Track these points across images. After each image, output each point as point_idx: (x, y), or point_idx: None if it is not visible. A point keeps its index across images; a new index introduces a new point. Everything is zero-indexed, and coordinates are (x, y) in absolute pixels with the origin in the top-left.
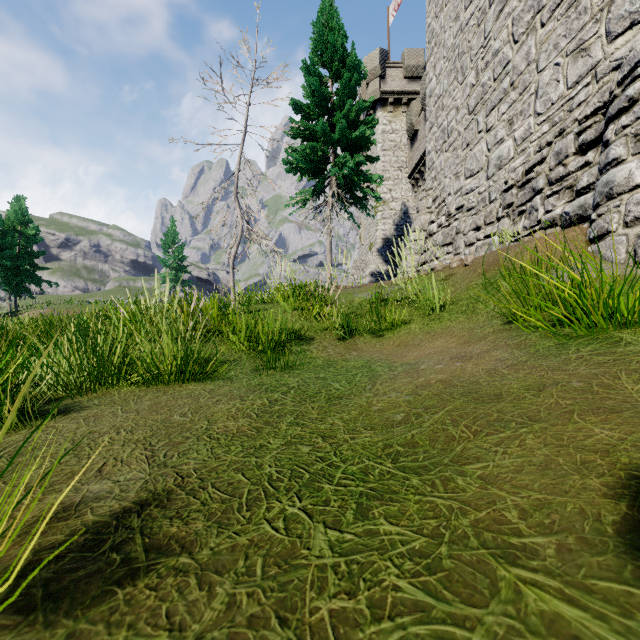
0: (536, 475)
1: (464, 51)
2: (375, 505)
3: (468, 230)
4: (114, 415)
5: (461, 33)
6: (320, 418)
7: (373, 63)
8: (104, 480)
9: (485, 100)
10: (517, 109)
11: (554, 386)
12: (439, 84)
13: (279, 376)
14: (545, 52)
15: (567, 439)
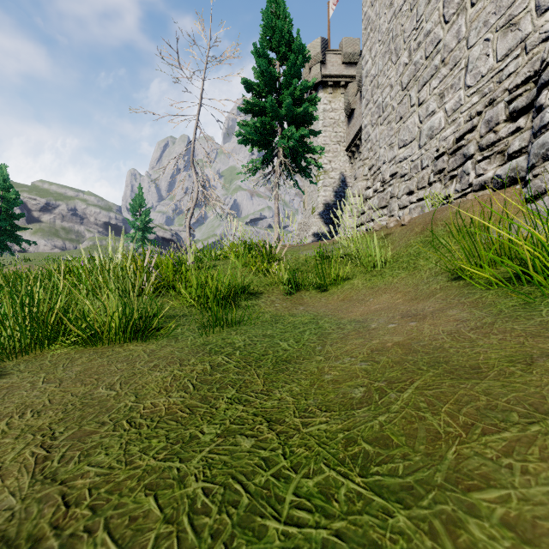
0: None
1: (398, 34)
2: None
3: (402, 194)
4: (32, 386)
5: (395, 18)
6: (266, 390)
7: (315, 50)
8: None
9: (417, 77)
10: (448, 83)
11: (545, 358)
12: (374, 65)
13: (226, 333)
14: (475, 29)
15: None
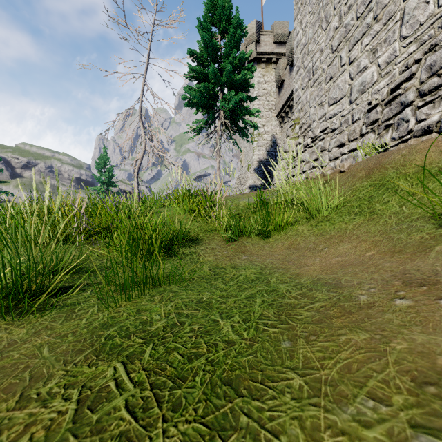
0: None
1: (328, 2)
2: None
3: (332, 147)
4: None
5: None
6: None
7: (251, 31)
8: None
9: (348, 38)
10: (381, 38)
11: None
12: (305, 35)
13: (147, 299)
14: None
15: None
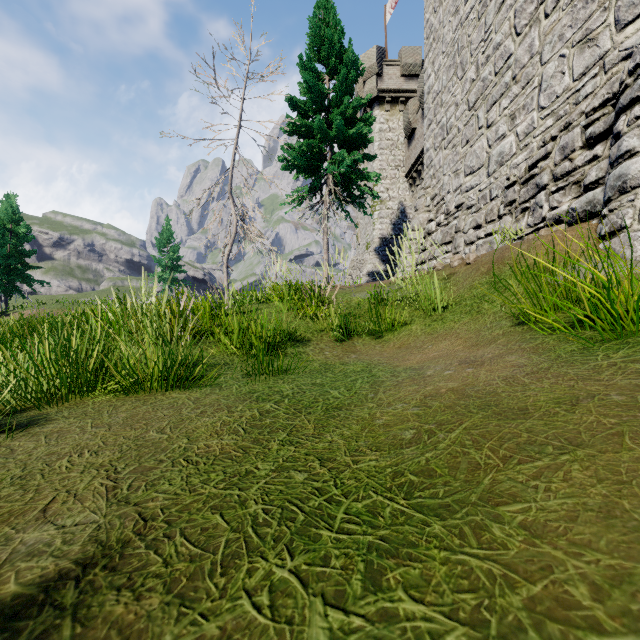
0: (598, 526)
1: (464, 46)
2: (389, 565)
3: (468, 228)
4: (82, 430)
5: (461, 27)
6: (317, 434)
7: (370, 61)
8: (46, 524)
9: (486, 95)
10: (519, 103)
11: (590, 399)
12: (438, 80)
13: (272, 382)
14: (549, 44)
15: (626, 472)
